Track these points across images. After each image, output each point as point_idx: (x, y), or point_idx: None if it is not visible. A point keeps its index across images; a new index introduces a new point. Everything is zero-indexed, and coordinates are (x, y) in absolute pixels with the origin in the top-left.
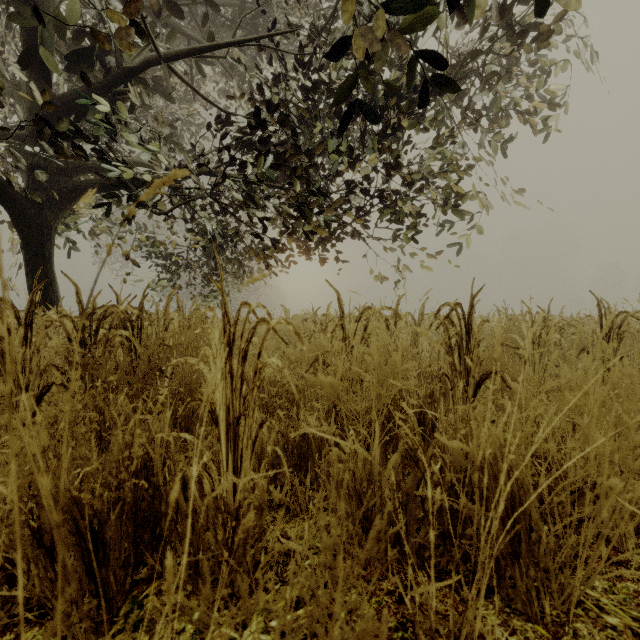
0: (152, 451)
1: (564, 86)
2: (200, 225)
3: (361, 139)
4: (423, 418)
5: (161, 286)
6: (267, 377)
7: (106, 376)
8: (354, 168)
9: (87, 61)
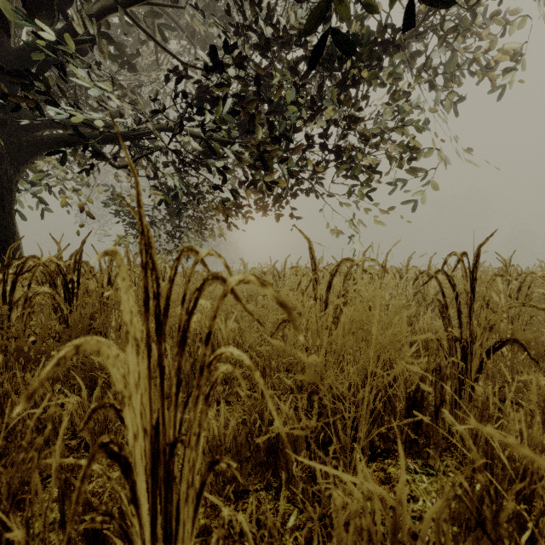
0: (7, 520)
1: (516, 44)
2: (163, 183)
3: (320, 92)
4: (421, 397)
5: (128, 241)
6: (225, 338)
7: (18, 346)
8: (313, 121)
9: (45, 12)
